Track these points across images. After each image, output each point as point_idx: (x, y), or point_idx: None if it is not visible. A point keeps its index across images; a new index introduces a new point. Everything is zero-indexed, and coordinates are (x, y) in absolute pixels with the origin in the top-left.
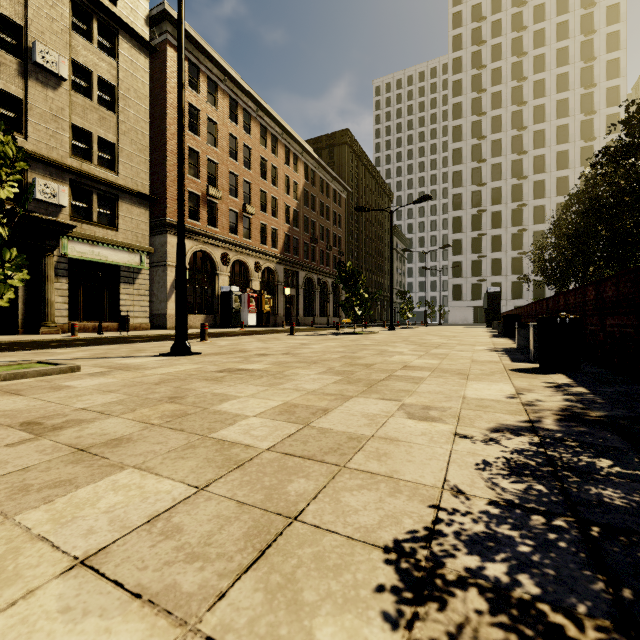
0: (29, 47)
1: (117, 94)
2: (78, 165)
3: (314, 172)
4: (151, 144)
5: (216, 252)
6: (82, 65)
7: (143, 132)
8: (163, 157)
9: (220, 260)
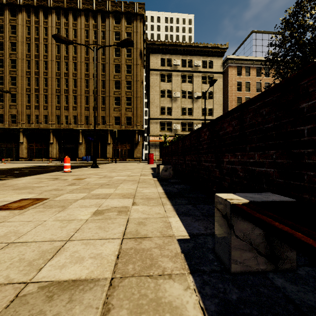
0: (193, 94)
1: (213, 93)
2: (203, 118)
3: None
4: (224, 101)
5: None
6: (204, 91)
7: (220, 100)
8: (227, 104)
9: None
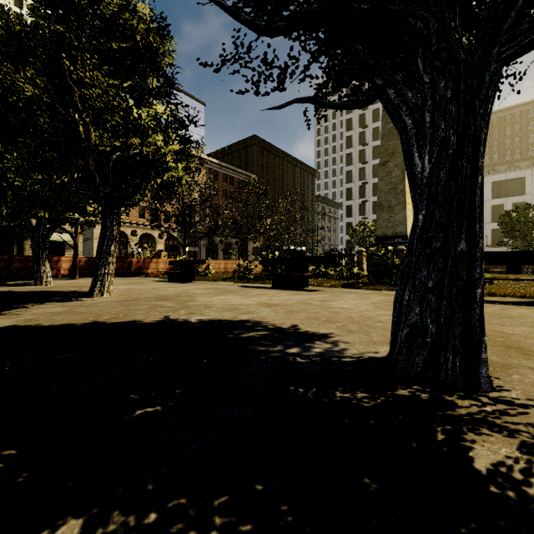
0: None
1: None
2: None
3: (217, 171)
4: None
5: (128, 230)
6: None
7: None
8: None
9: (130, 234)
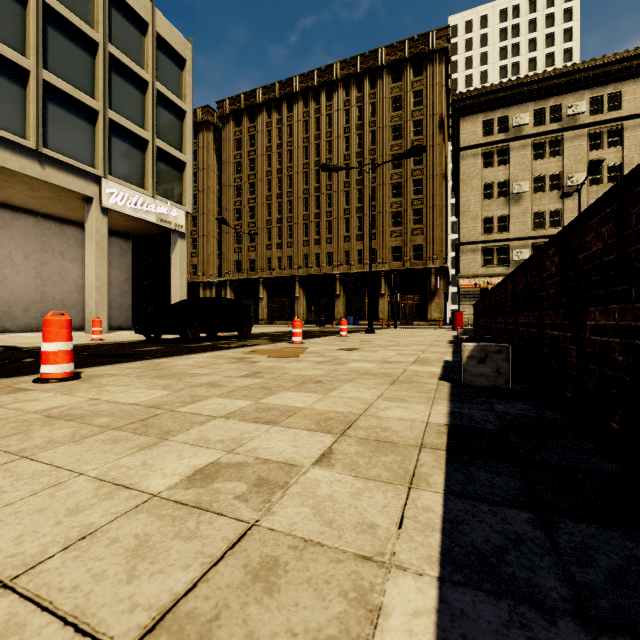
0: (564, 180)
1: (622, 167)
2: None
3: None
4: None
5: None
6: None
7: None
8: None
9: None
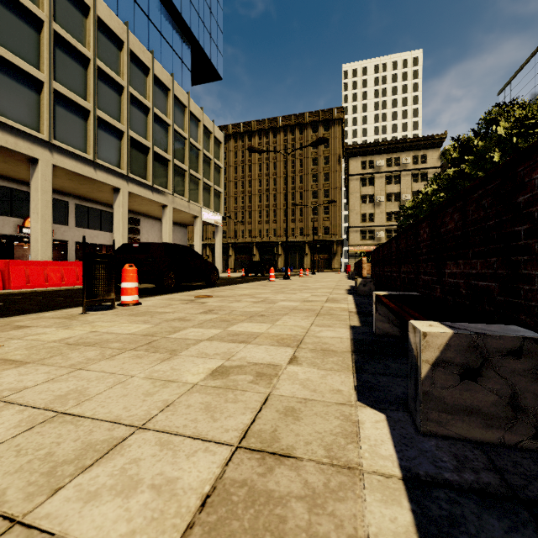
0: (401, 196)
1: None
2: None
3: None
4: None
5: None
6: (415, 191)
7: None
8: None
9: None
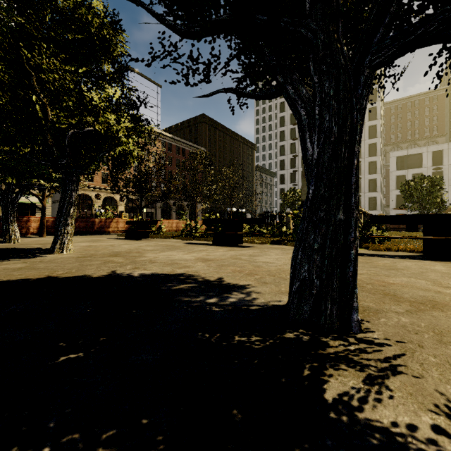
0: None
1: None
2: None
3: (171, 144)
4: None
5: (93, 193)
6: None
7: None
8: None
9: (95, 197)
